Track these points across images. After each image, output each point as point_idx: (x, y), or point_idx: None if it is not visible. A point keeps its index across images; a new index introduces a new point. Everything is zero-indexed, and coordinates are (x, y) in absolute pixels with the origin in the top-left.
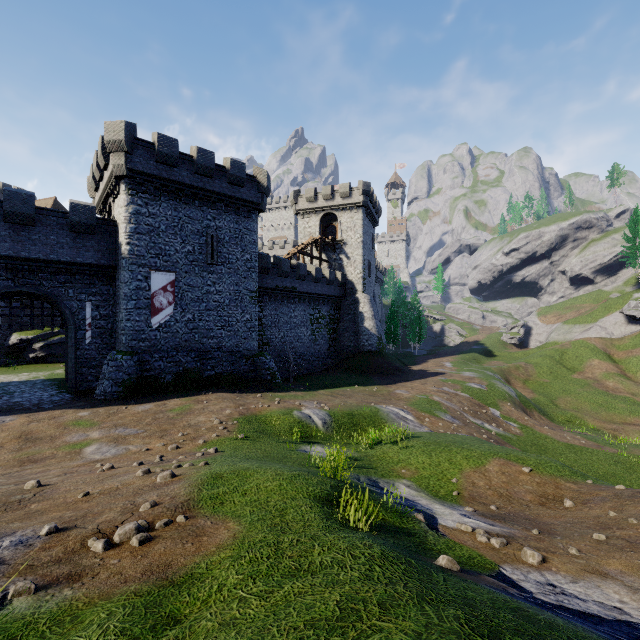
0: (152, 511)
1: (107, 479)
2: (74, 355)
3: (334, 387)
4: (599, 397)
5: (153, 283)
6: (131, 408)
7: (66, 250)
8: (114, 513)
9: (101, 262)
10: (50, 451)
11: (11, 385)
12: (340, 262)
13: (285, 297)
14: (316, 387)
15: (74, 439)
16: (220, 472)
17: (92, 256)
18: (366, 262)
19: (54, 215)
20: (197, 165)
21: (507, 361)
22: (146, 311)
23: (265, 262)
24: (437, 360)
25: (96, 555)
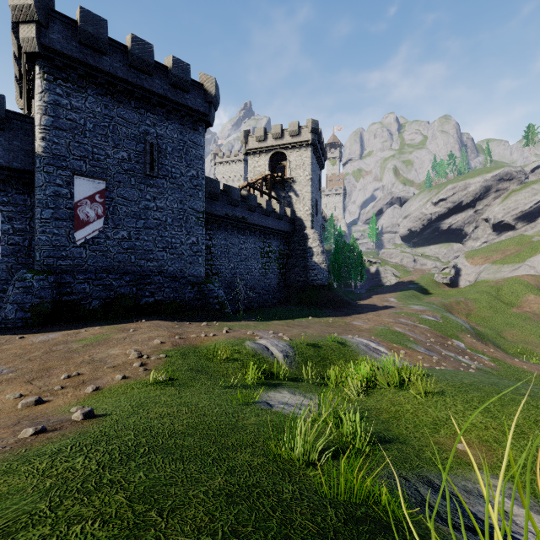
0: None
1: None
2: None
3: (287, 318)
4: None
5: (76, 190)
6: (27, 338)
7: None
8: None
9: (13, 165)
10: None
11: None
12: (289, 199)
13: (235, 227)
14: (268, 318)
15: None
16: None
17: (1, 156)
18: (314, 200)
19: None
20: (132, 56)
21: (445, 297)
22: (67, 223)
23: (214, 187)
24: (380, 296)
25: None
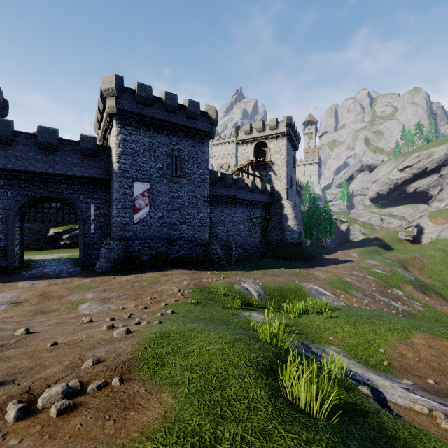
0: (91, 369)
1: (79, 331)
2: (83, 241)
3: (265, 269)
4: None
5: (135, 190)
6: (118, 278)
7: (78, 168)
8: (59, 368)
9: (101, 176)
10: (57, 306)
11: (46, 261)
12: (269, 177)
13: (229, 202)
14: (252, 268)
15: (75, 298)
16: (168, 331)
17: (95, 172)
18: (289, 177)
19: (70, 144)
20: (165, 104)
21: (404, 253)
22: (130, 210)
23: (214, 176)
24: (345, 251)
25: (3, 427)
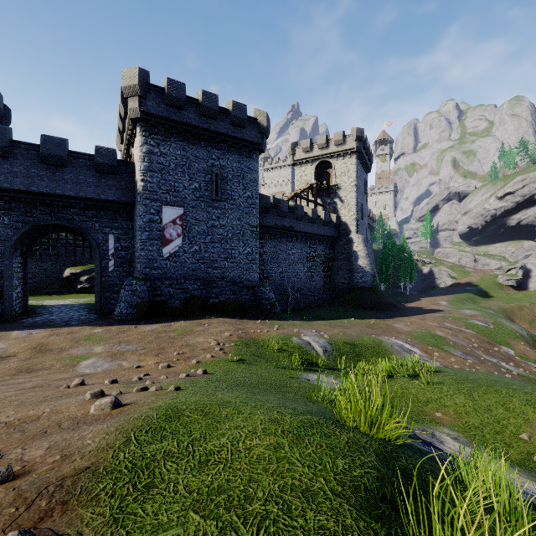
0: None
1: (50, 400)
2: (99, 281)
3: (330, 319)
4: None
5: (164, 216)
6: (139, 327)
7: (92, 188)
8: None
9: (121, 199)
10: (51, 362)
11: (55, 307)
12: (334, 205)
13: (283, 236)
14: (313, 318)
15: (78, 352)
16: (181, 406)
17: (114, 194)
18: (359, 205)
19: (82, 157)
20: (202, 107)
21: (507, 301)
22: (158, 242)
23: (265, 202)
24: (430, 299)
25: None
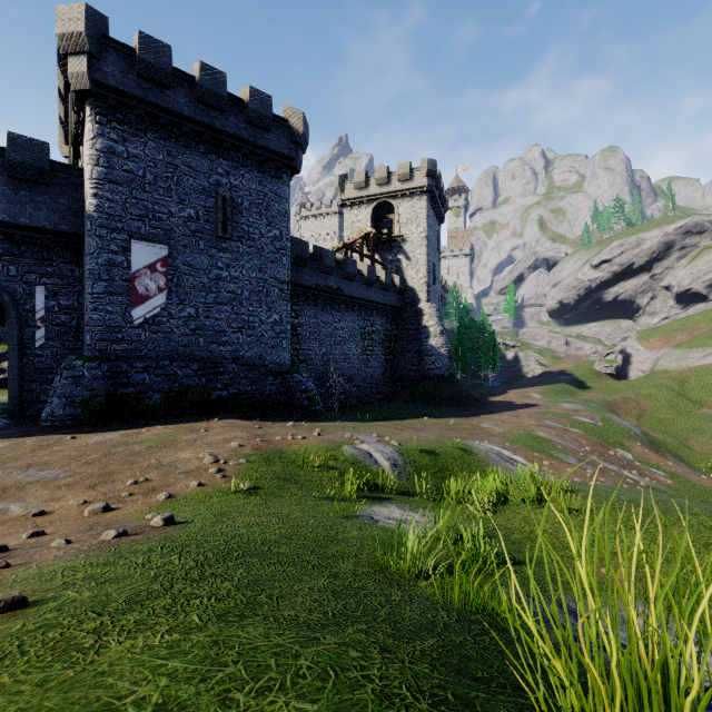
0: None
1: None
2: (17, 363)
3: (395, 419)
4: None
5: (134, 258)
6: (80, 438)
7: (3, 205)
8: None
9: (59, 227)
10: None
11: None
12: (398, 264)
13: (328, 301)
14: (371, 419)
15: None
16: None
17: (45, 217)
18: (431, 265)
19: None
20: (200, 88)
21: (608, 393)
22: (123, 298)
23: (301, 249)
24: (520, 391)
25: None
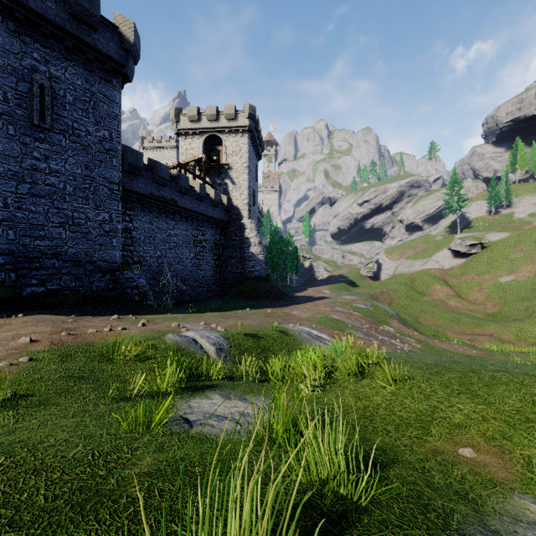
0: None
1: None
2: None
3: (222, 311)
4: (449, 314)
5: None
6: None
7: None
8: None
9: None
10: None
11: None
12: (225, 187)
13: (163, 210)
14: (201, 311)
15: None
16: None
17: None
18: (251, 190)
19: None
20: None
21: (370, 289)
22: None
23: (135, 158)
24: (315, 288)
25: None
